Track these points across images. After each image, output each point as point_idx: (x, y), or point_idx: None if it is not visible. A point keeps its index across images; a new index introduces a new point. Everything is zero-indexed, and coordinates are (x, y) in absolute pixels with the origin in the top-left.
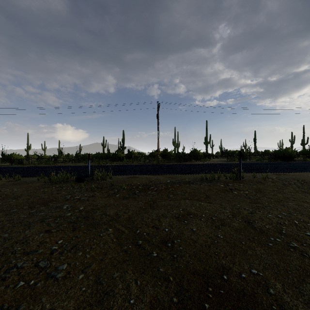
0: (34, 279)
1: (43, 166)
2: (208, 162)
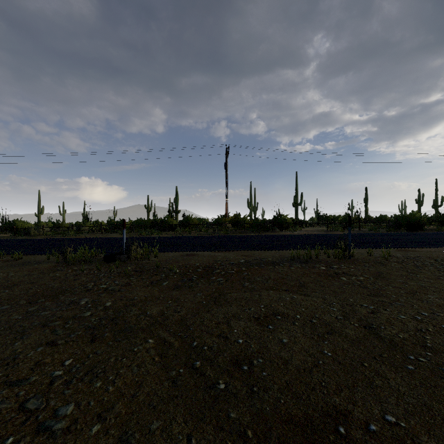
0: (14, 435)
1: (59, 239)
2: (299, 233)
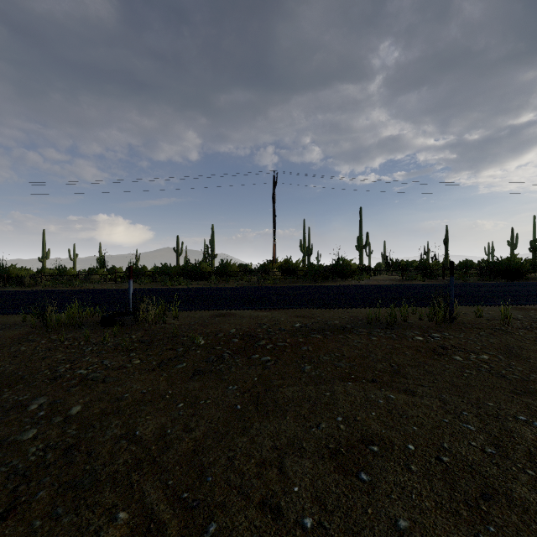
0: None
1: (58, 290)
2: (366, 283)
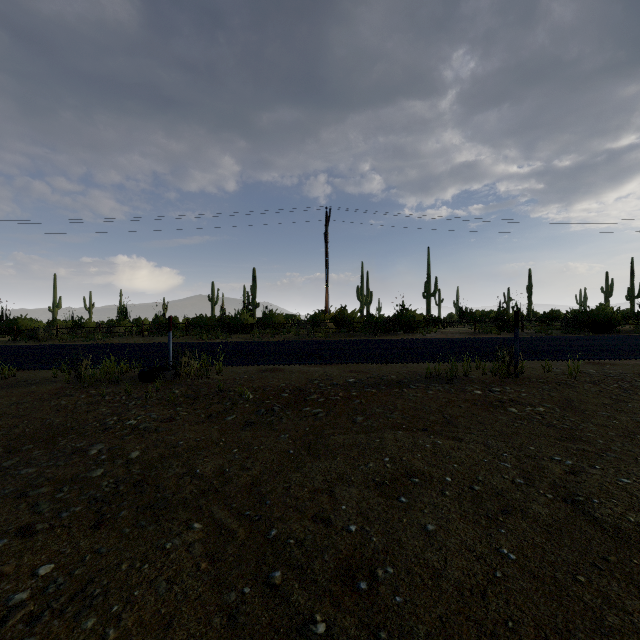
0: None
1: (79, 345)
2: (433, 336)
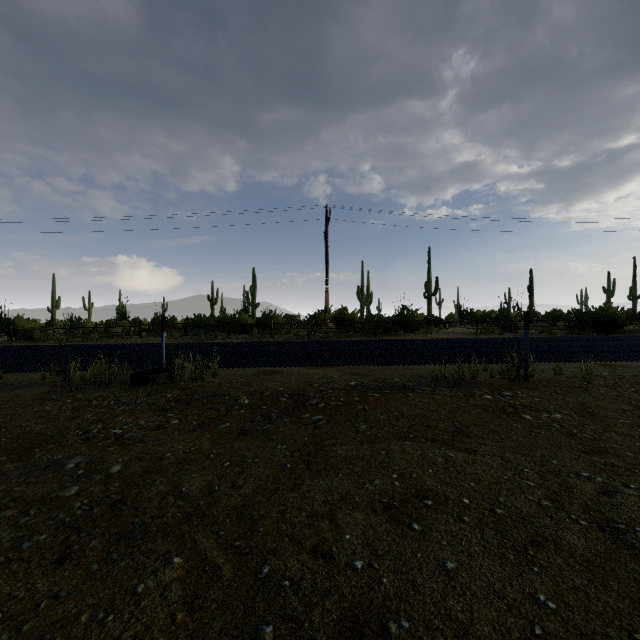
0: None
1: (74, 345)
2: (435, 337)
